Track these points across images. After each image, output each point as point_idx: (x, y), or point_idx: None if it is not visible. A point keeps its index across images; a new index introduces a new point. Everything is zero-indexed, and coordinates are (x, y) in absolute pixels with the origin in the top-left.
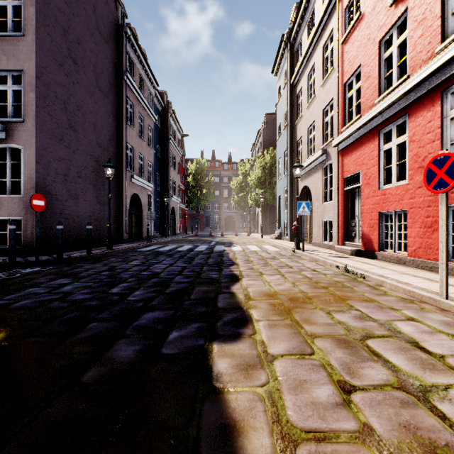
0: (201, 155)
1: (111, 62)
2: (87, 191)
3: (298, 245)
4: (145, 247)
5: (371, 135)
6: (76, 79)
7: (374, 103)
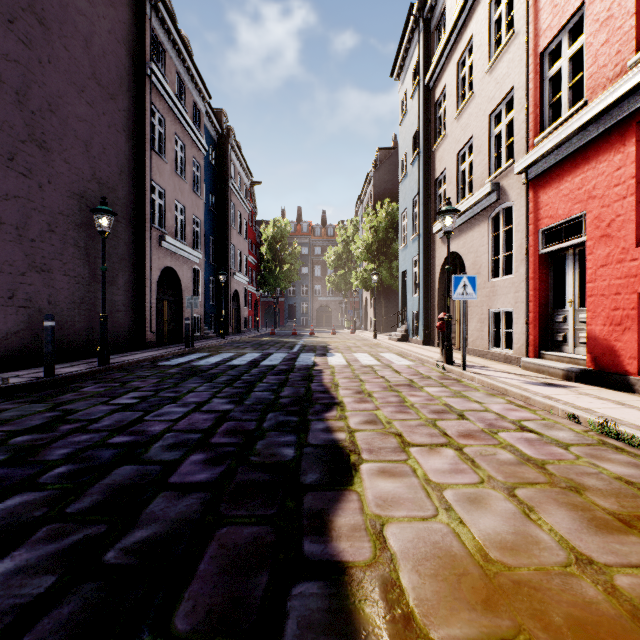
0: (282, 215)
1: (121, 41)
2: (71, 258)
3: (449, 355)
4: (178, 356)
5: (615, 135)
6: (47, 54)
7: (628, 66)
